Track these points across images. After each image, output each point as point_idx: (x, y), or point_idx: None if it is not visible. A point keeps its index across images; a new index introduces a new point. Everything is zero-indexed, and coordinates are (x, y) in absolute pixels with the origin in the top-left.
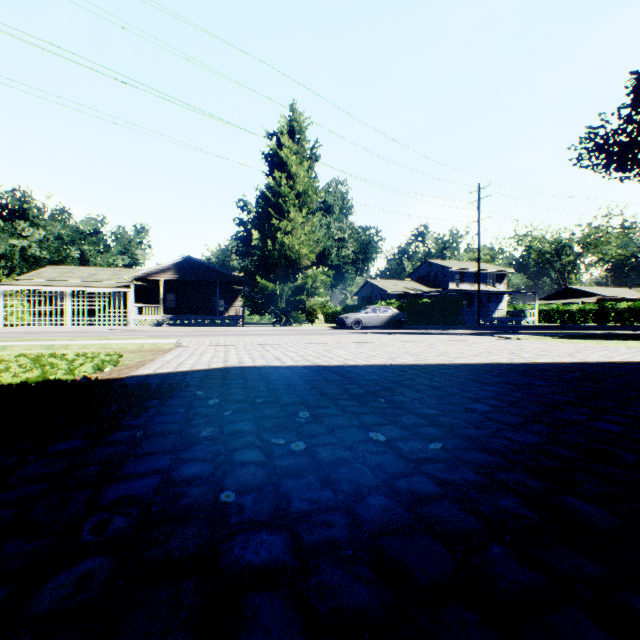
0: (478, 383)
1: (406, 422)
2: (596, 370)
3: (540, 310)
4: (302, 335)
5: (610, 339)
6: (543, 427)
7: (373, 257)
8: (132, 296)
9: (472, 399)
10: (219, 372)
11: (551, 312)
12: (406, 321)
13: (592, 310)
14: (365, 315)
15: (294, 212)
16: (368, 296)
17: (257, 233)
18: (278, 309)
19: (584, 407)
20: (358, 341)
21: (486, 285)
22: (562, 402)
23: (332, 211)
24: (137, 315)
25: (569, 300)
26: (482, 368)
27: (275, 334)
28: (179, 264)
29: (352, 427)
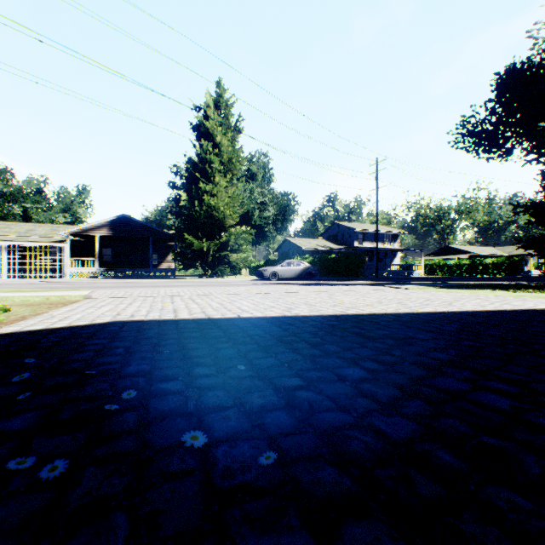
0: (361, 338)
1: (256, 402)
2: (473, 320)
3: (426, 264)
4: (220, 286)
5: (481, 288)
6: (421, 405)
7: (291, 219)
8: (68, 250)
9: (349, 360)
10: (94, 329)
11: (434, 266)
12: (316, 273)
13: (465, 264)
14: (281, 268)
15: (219, 177)
16: (286, 252)
17: (186, 195)
18: (206, 263)
19: (466, 369)
20: (267, 292)
21: (383, 243)
22: (443, 362)
23: (255, 178)
24: (73, 268)
25: (448, 256)
26: (369, 319)
27: (196, 285)
28: (114, 221)
29: (179, 416)
